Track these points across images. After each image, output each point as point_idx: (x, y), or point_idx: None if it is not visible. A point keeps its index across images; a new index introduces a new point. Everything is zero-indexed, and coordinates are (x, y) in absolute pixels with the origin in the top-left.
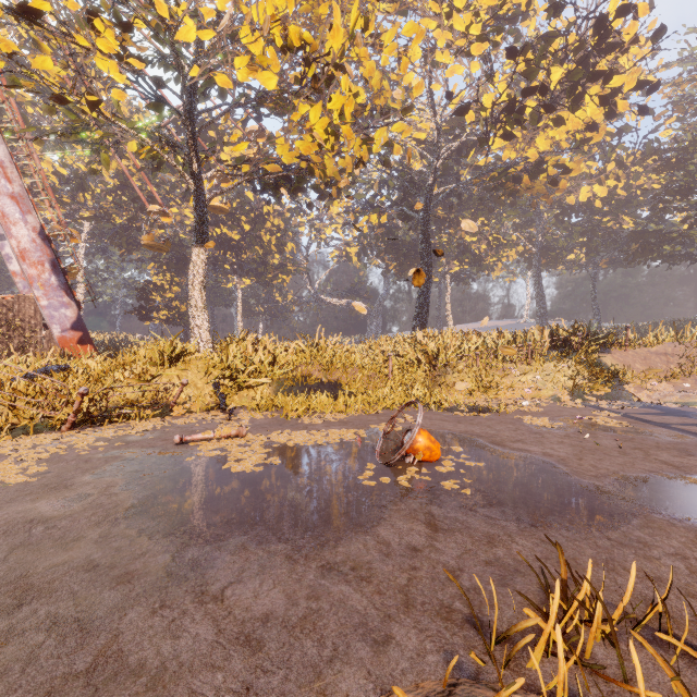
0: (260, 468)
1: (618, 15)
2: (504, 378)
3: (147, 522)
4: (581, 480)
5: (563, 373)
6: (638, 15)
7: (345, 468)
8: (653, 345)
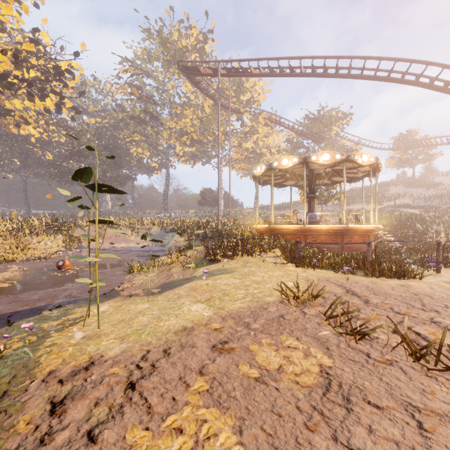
0: (16, 283)
1: (66, 71)
2: (29, 245)
3: (31, 292)
4: (110, 263)
5: (59, 240)
6: (75, 80)
7: (48, 276)
8: (86, 227)
